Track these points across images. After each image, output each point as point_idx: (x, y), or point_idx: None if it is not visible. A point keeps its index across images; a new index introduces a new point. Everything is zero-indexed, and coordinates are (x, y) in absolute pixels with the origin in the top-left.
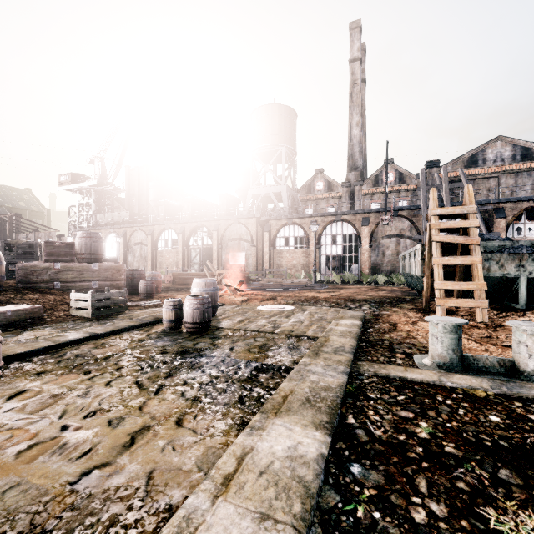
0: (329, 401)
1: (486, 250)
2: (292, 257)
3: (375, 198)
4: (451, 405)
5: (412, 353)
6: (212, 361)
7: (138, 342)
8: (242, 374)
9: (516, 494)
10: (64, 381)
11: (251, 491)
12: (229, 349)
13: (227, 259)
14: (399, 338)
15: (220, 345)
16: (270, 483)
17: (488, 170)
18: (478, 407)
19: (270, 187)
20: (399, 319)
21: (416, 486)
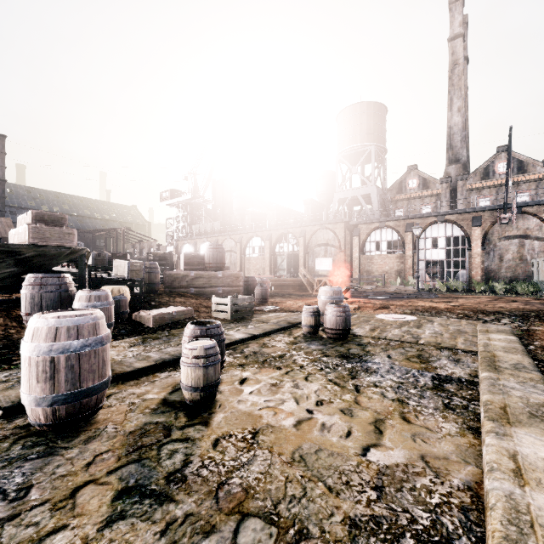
0: None
1: None
2: (384, 262)
3: (490, 194)
4: None
5: None
6: (381, 367)
7: (293, 344)
8: (424, 382)
9: None
10: (268, 374)
11: None
12: (386, 357)
13: (313, 265)
14: None
15: (374, 353)
16: None
17: None
18: None
19: (358, 189)
20: None
21: None
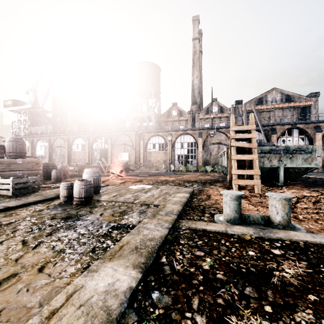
0: (150, 248)
1: (262, 151)
2: (157, 155)
3: (206, 121)
4: (228, 245)
5: (215, 213)
6: (84, 223)
7: (38, 212)
8: (101, 231)
9: (252, 304)
10: None
11: (66, 322)
12: (99, 214)
13: (117, 156)
14: (210, 204)
15: (95, 212)
16: (84, 313)
17: (268, 107)
18: (244, 246)
19: (144, 112)
20: (213, 192)
21: (191, 304)
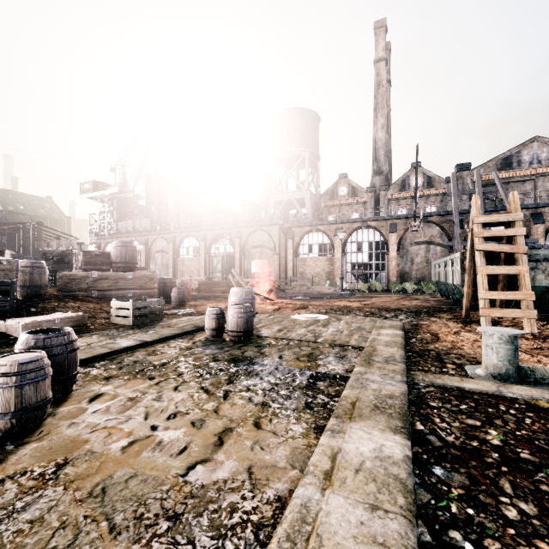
0: (398, 408)
1: (530, 259)
2: (316, 265)
3: (404, 204)
4: (516, 414)
5: (462, 363)
6: (266, 369)
7: (187, 350)
8: (300, 381)
9: None
10: (134, 386)
11: (354, 486)
12: (277, 357)
13: (249, 266)
14: (444, 348)
15: (268, 354)
16: (369, 479)
17: (523, 173)
18: (544, 417)
19: (293, 193)
20: (439, 329)
21: (501, 488)
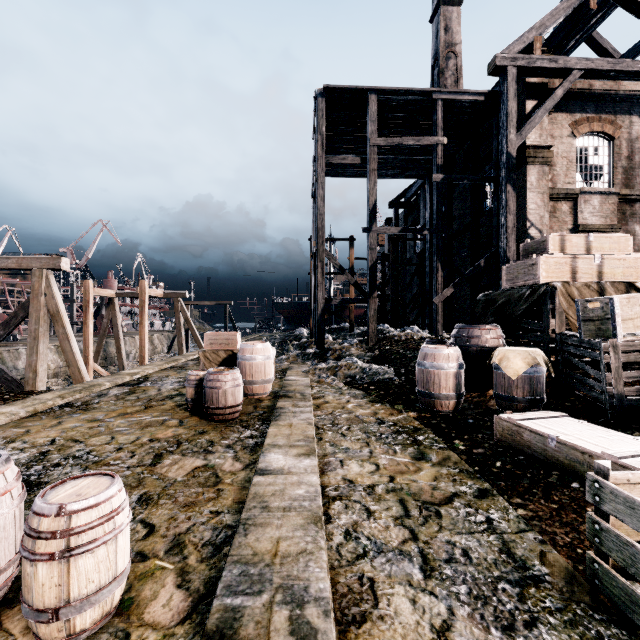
0: None
1: None
2: None
3: None
4: None
5: None
6: None
7: (146, 493)
8: None
9: None
10: (162, 432)
11: None
12: None
13: None
14: None
15: None
16: None
17: None
18: None
19: None
20: None
21: None
